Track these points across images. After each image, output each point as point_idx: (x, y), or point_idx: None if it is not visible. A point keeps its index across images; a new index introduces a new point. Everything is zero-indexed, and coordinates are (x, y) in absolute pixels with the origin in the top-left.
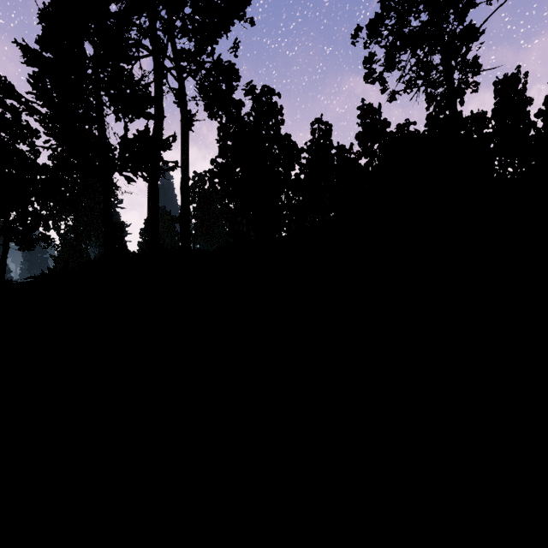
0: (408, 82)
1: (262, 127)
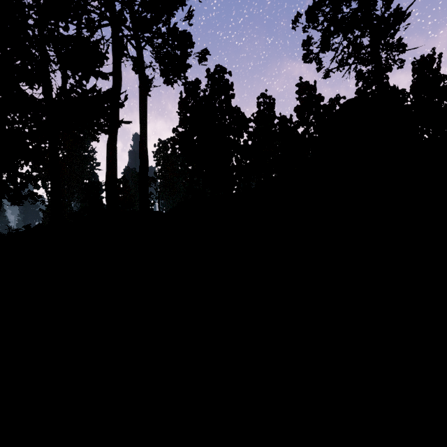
0: (341, 61)
1: (215, 100)
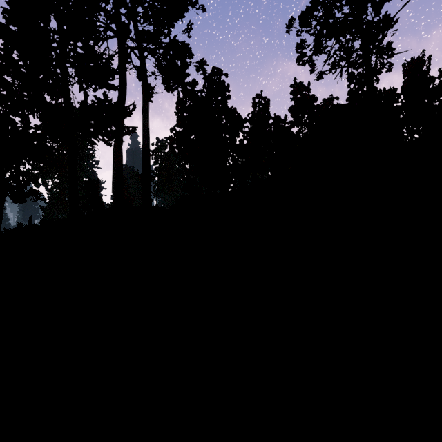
0: (333, 64)
1: (212, 101)
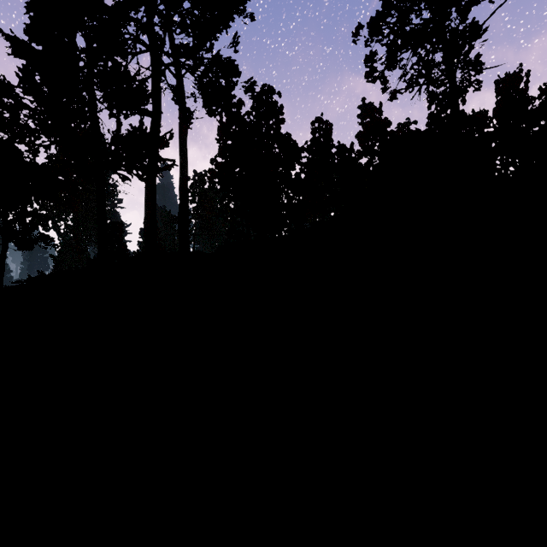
0: (410, 81)
1: (262, 126)
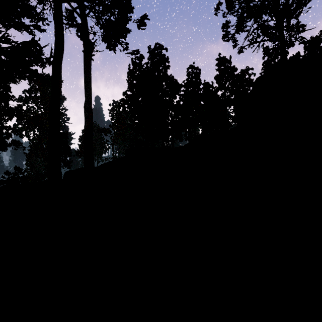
0: (251, 40)
1: (155, 70)
